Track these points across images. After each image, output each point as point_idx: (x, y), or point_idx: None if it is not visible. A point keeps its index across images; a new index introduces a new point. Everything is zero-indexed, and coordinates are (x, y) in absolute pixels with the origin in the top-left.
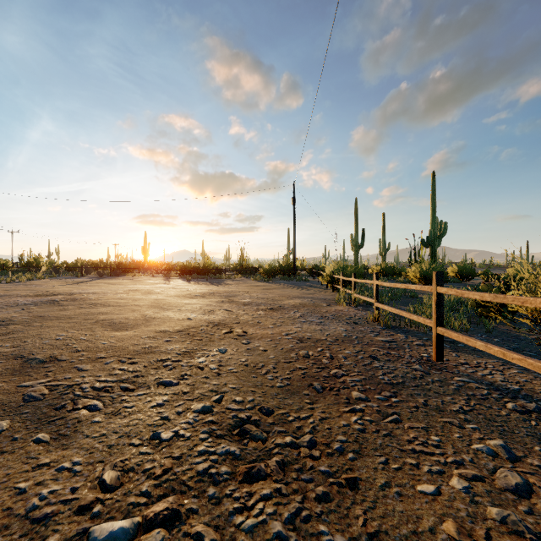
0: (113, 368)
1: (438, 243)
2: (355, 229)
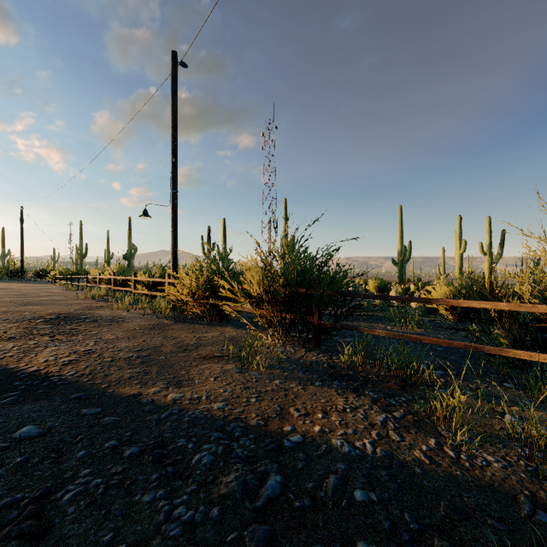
0: (5, 289)
1: (133, 258)
2: (80, 243)
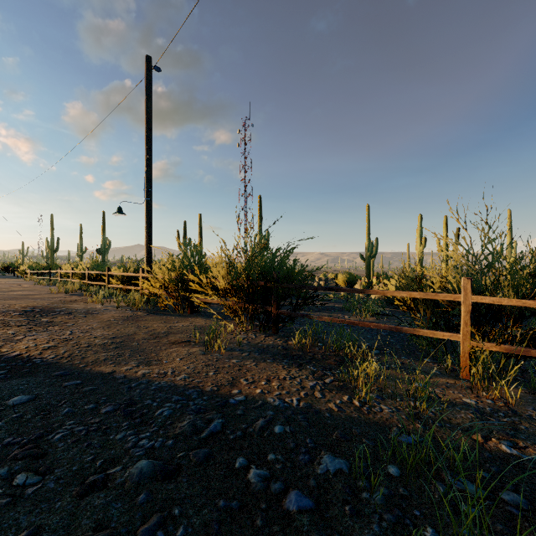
0: None
1: (107, 252)
2: (51, 237)
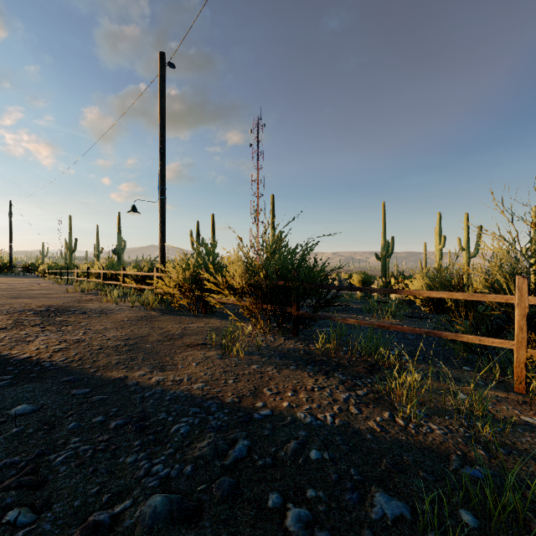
0: None
1: (122, 252)
2: (70, 238)
